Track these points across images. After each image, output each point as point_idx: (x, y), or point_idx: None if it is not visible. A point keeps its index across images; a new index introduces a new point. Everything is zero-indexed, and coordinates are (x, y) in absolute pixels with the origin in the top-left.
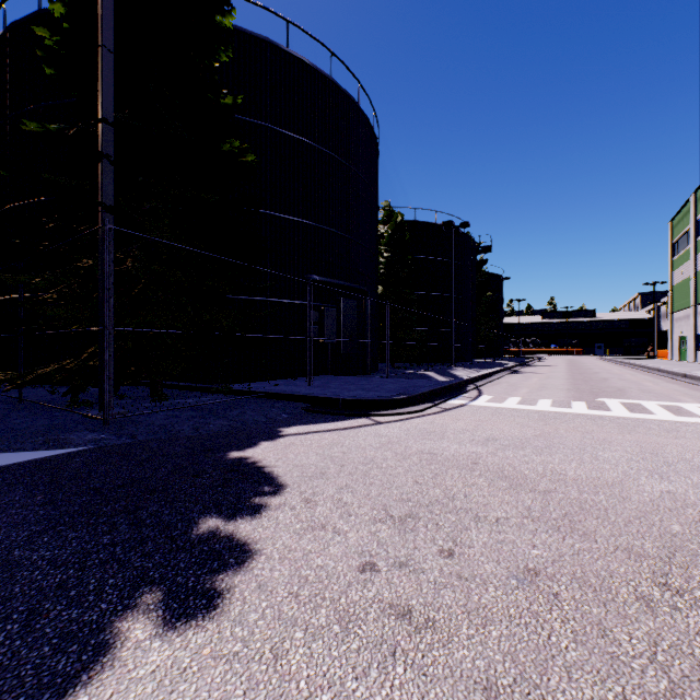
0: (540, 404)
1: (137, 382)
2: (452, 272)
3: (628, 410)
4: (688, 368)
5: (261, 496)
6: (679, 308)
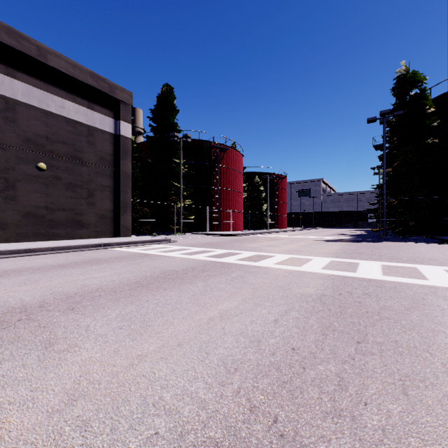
0: None
1: (422, 235)
2: None
3: None
4: None
5: (372, 242)
6: None
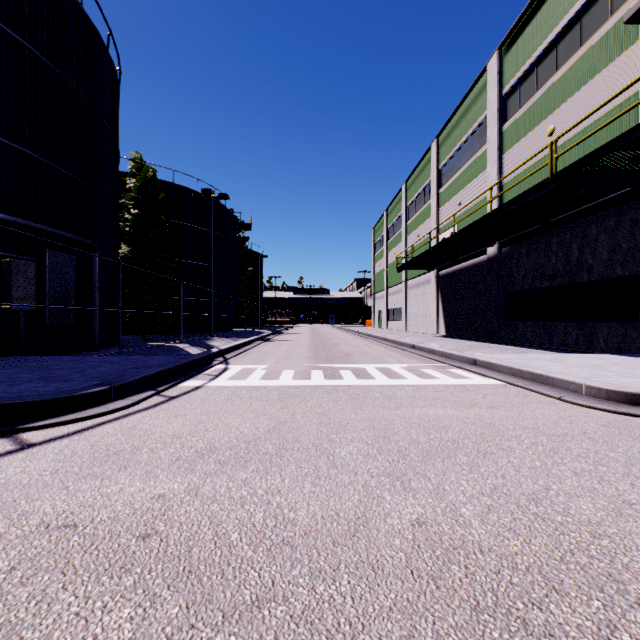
0: (284, 376)
1: None
2: (211, 242)
3: (356, 376)
4: (384, 333)
5: None
6: (378, 291)
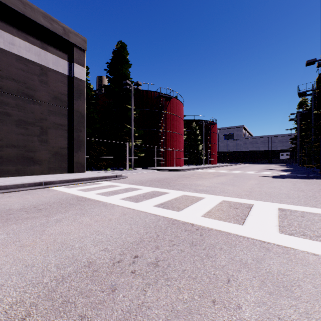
0: None
1: None
2: None
3: None
4: None
5: None
6: None
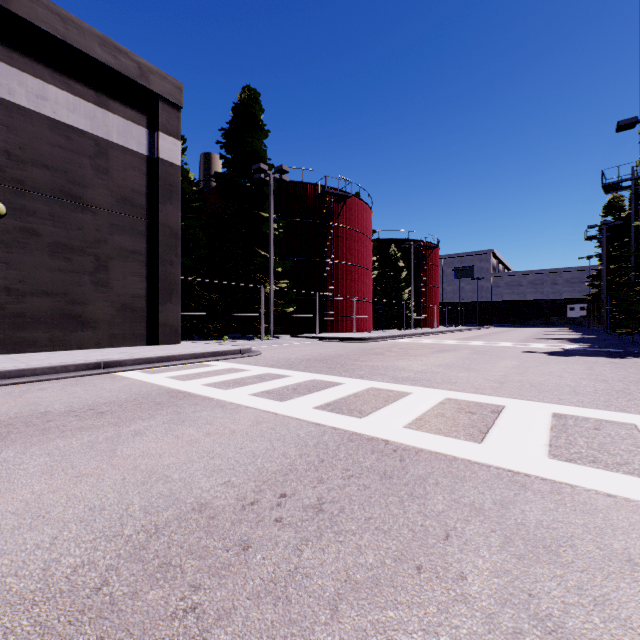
0: None
1: None
2: None
3: None
4: None
5: None
6: None
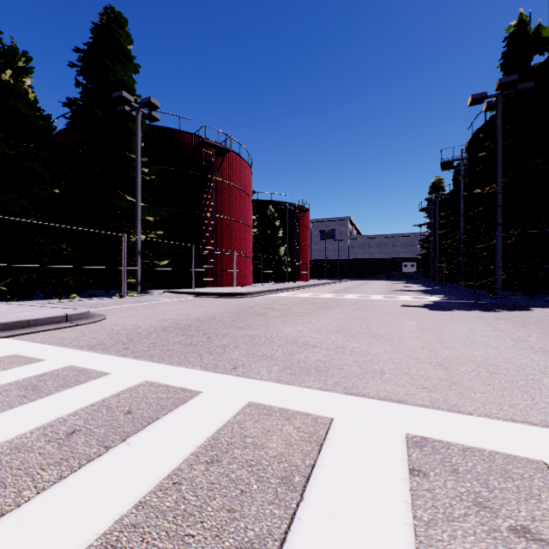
0: None
1: None
2: None
3: None
4: None
5: (518, 311)
6: None
